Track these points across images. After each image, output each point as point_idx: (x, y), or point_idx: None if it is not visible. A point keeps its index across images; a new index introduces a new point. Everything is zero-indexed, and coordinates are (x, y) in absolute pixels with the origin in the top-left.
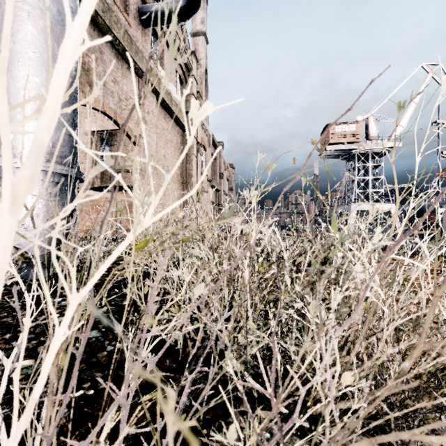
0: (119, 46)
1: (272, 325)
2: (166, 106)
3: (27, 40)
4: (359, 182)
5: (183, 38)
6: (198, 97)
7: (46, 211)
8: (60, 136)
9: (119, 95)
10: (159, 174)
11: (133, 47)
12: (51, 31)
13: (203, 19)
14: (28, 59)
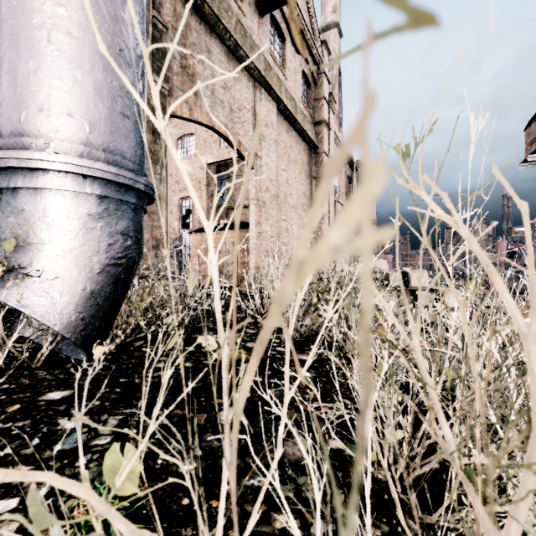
0: (230, 41)
1: None
2: (289, 115)
3: None
4: None
5: (311, 25)
6: (330, 101)
7: (79, 246)
8: (104, 114)
9: (230, 105)
10: (281, 205)
11: (247, 41)
12: None
13: (335, 7)
14: None
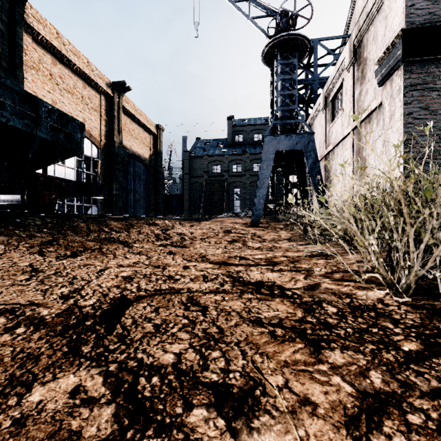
0: None
1: None
2: None
3: None
4: None
5: None
6: None
7: None
8: None
9: None
10: None
11: None
12: None
13: None
14: None
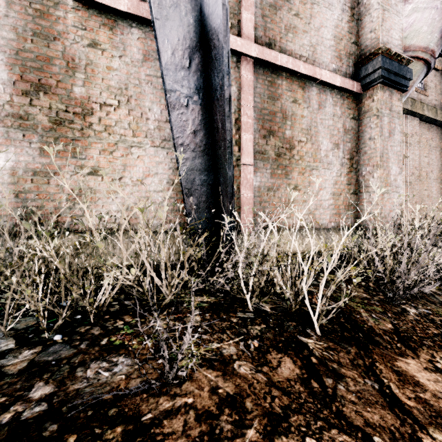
0: None
1: None
2: (430, 120)
3: None
4: None
5: None
6: None
7: None
8: None
9: None
10: (422, 180)
11: None
12: None
13: None
14: None
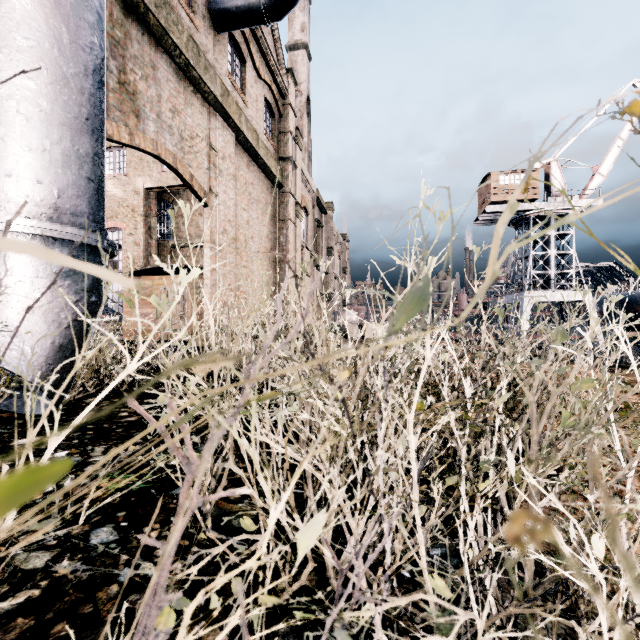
0: (180, 58)
1: (461, 547)
2: (251, 148)
3: (14, 17)
4: (535, 259)
5: (275, 49)
6: (296, 137)
7: (47, 303)
8: (71, 180)
9: (181, 132)
10: (240, 249)
11: (201, 61)
12: (57, 5)
13: (303, 25)
14: (17, 50)
